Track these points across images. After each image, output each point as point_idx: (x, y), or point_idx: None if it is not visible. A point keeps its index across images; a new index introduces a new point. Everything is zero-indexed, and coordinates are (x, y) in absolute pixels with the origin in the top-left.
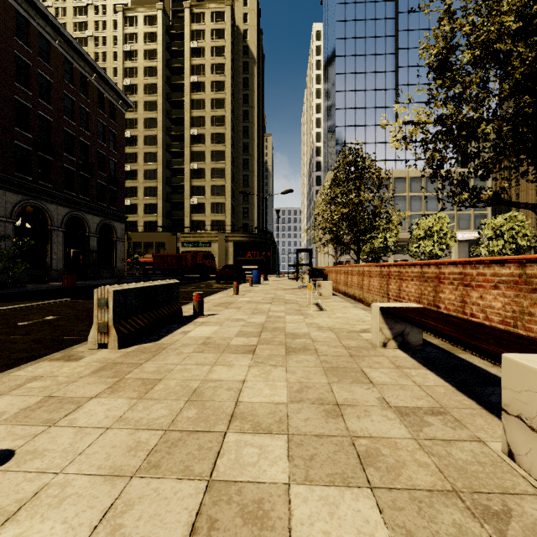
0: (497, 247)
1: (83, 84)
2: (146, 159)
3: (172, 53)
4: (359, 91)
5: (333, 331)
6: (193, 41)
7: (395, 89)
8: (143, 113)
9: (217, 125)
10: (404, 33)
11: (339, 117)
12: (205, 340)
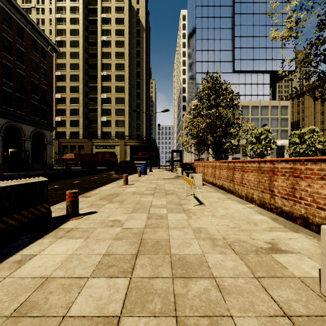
0: (301, 149)
1: (20, 31)
2: (71, 90)
3: (89, 21)
4: (210, 50)
5: (235, 251)
6: (103, 13)
7: (232, 50)
8: (69, 60)
9: (119, 69)
10: (238, 15)
11: (198, 66)
12: (31, 293)
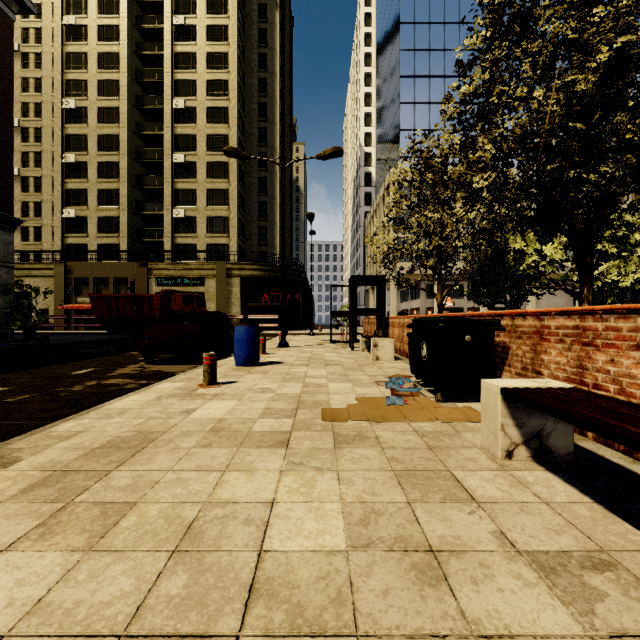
0: None
1: None
2: (101, 146)
3: None
4: (435, 50)
5: None
6: None
7: None
8: (95, 72)
9: (216, 94)
10: None
11: (405, 88)
12: None
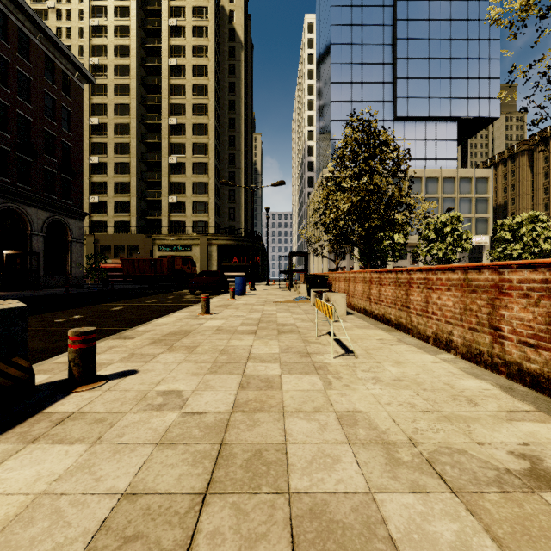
0: (514, 251)
1: (23, 44)
2: (117, 151)
3: (148, 31)
4: (356, 82)
5: (448, 483)
6: (172, 19)
7: (394, 82)
8: (113, 98)
9: (200, 114)
10: (403, 22)
11: (334, 110)
12: None
